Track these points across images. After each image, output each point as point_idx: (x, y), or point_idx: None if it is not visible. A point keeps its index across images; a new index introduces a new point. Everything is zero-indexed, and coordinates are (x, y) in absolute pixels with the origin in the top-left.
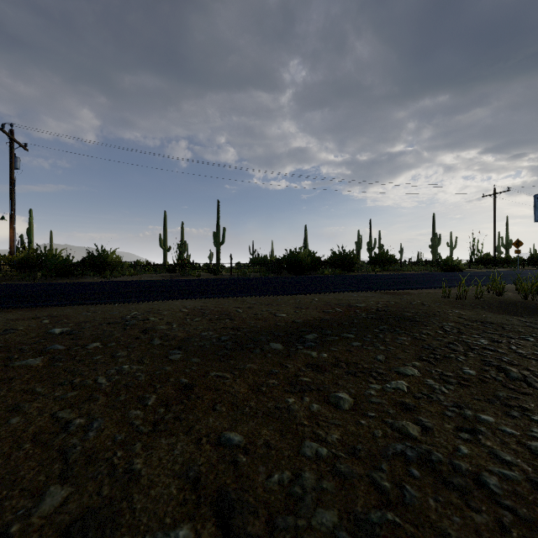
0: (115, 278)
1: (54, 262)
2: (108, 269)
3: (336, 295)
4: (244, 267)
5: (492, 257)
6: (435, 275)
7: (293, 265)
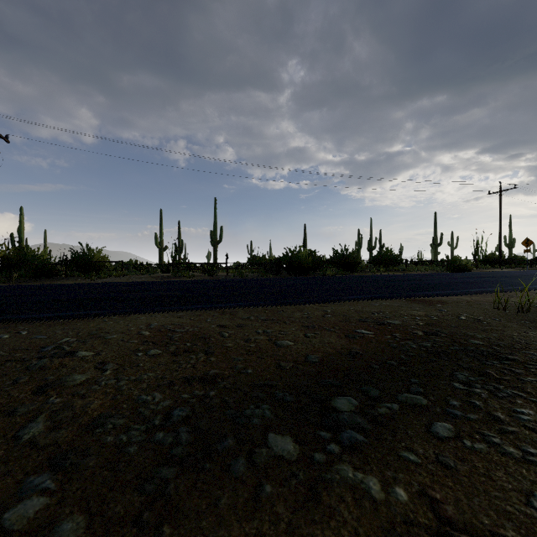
0: (101, 279)
1: (34, 262)
2: (93, 269)
3: (352, 304)
4: (241, 267)
5: (498, 257)
6: (448, 276)
7: (293, 265)
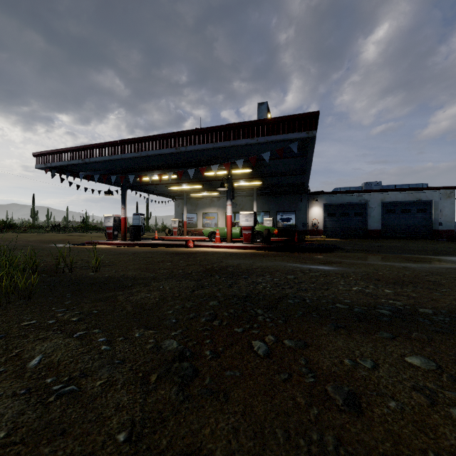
0: None
1: None
2: None
3: None
4: None
5: None
6: None
7: None
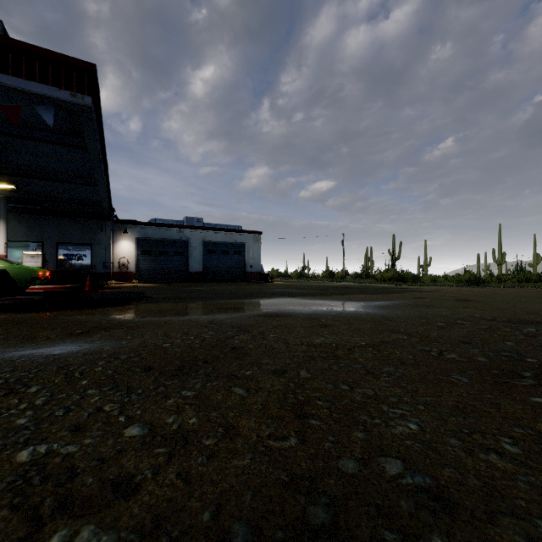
0: None
1: None
2: None
3: None
4: None
5: None
6: None
7: None
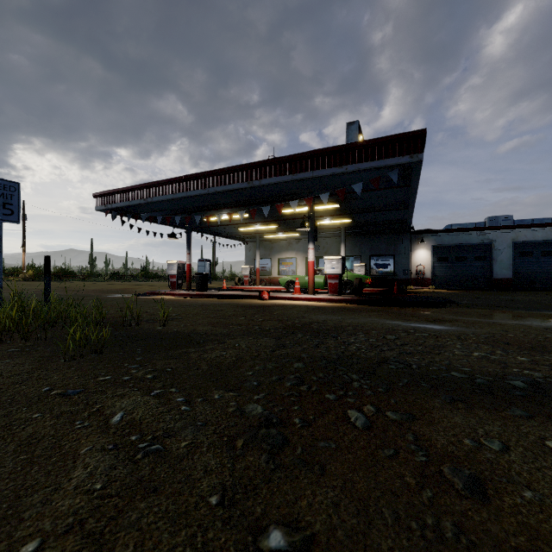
0: None
1: None
2: None
3: None
4: None
5: None
6: None
7: None
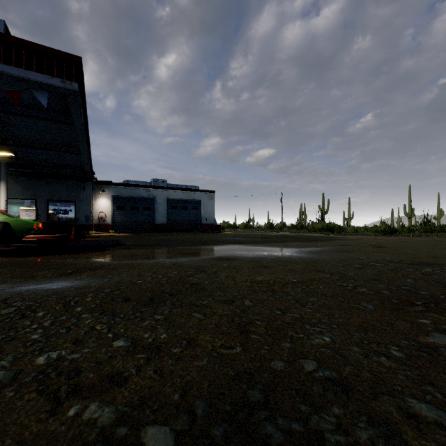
0: None
1: None
2: None
3: None
4: None
5: None
6: None
7: None
